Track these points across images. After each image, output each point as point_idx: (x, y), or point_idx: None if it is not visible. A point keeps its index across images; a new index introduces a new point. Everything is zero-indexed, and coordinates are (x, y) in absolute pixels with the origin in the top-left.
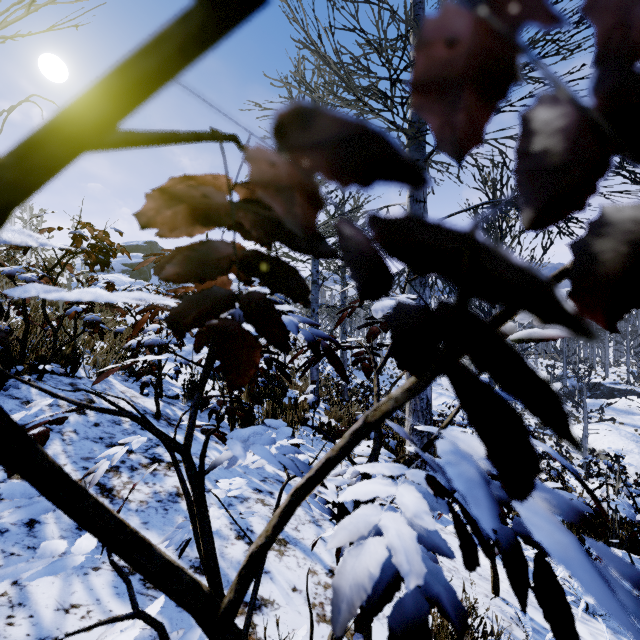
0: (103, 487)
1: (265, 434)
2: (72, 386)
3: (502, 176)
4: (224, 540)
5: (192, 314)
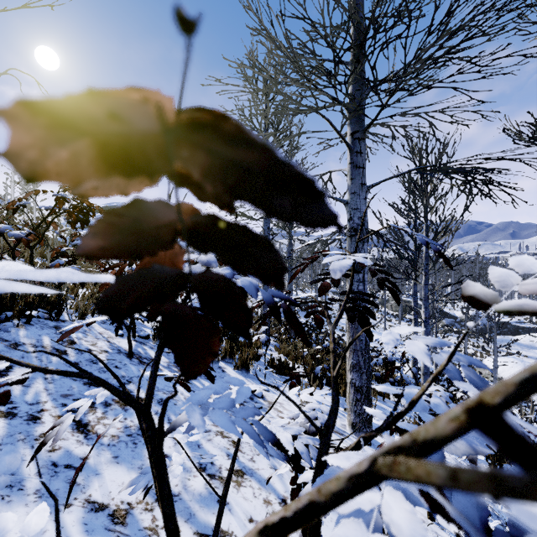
0: (79, 423)
1: (224, 394)
2: (56, 329)
3: (427, 146)
4: (187, 472)
5: (131, 296)
